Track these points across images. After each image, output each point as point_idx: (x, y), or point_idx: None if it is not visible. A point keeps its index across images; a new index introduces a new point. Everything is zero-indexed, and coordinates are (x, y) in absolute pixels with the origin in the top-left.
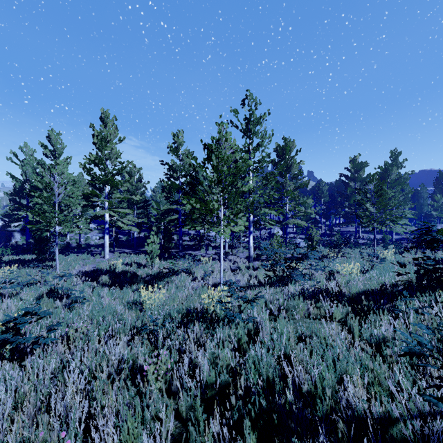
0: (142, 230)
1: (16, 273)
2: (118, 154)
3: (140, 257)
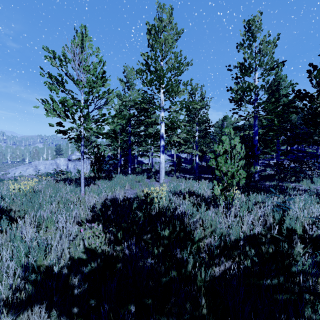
0: (205, 161)
1: (28, 191)
2: (173, 47)
3: (200, 184)
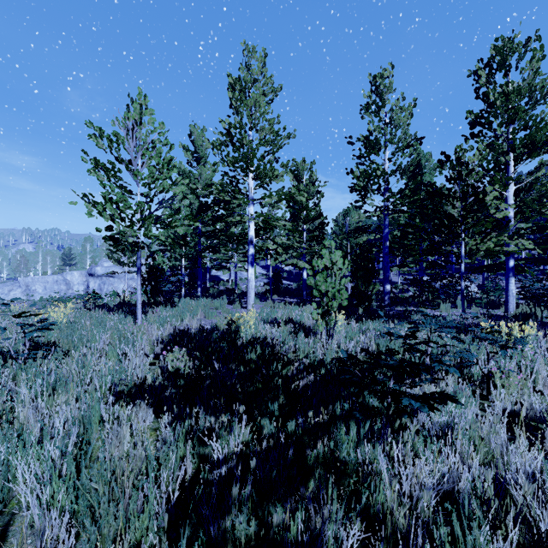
0: None
1: (62, 320)
2: (268, 112)
3: (304, 310)
